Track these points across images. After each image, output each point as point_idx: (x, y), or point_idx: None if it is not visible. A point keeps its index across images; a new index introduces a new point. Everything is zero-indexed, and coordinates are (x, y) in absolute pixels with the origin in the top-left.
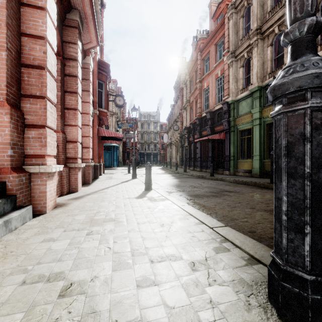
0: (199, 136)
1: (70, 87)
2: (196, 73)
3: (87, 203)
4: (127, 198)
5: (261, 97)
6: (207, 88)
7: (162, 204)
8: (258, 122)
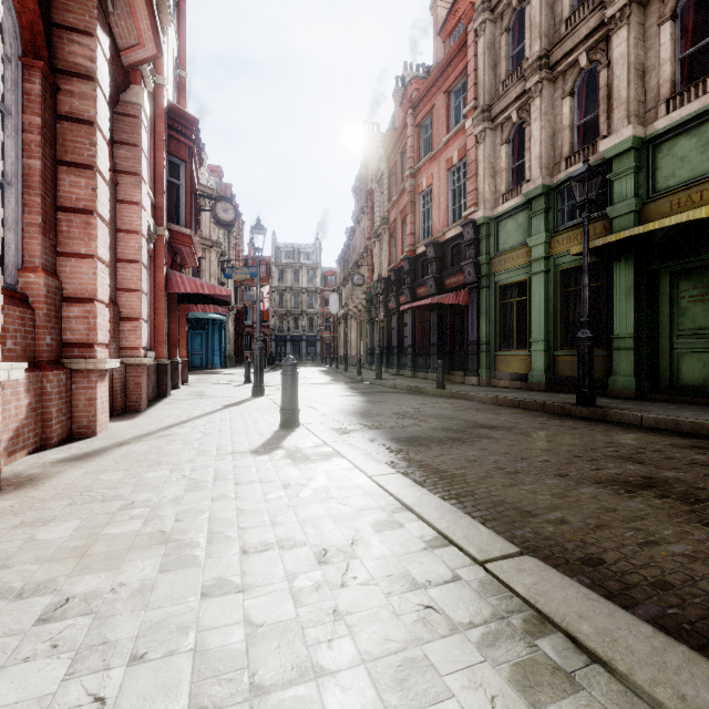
0: (410, 298)
1: (73, 150)
2: (403, 156)
3: (106, 472)
4: (227, 453)
5: (549, 210)
6: (427, 191)
7: (325, 470)
8: (544, 265)
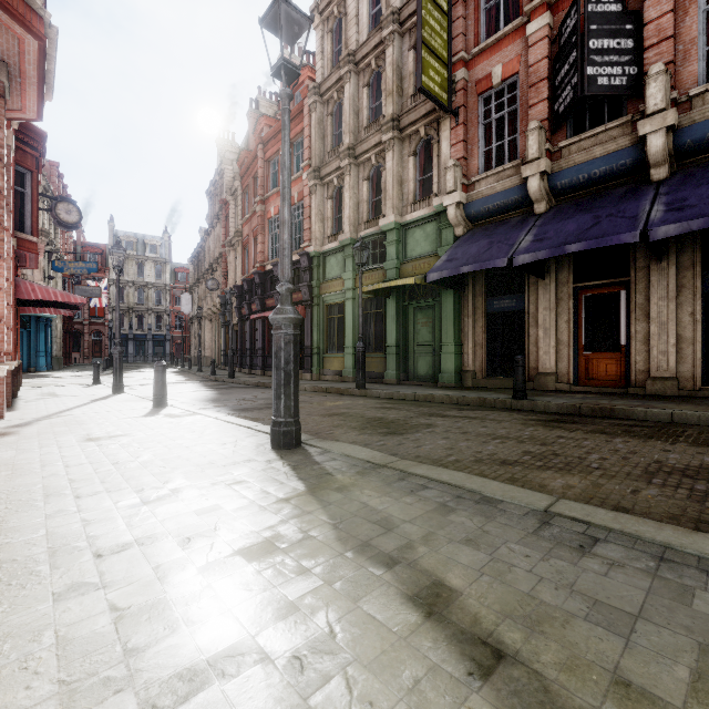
0: (261, 308)
1: None
2: (255, 181)
3: (53, 428)
4: (126, 418)
5: (355, 256)
6: (275, 218)
7: (190, 418)
8: (352, 294)
